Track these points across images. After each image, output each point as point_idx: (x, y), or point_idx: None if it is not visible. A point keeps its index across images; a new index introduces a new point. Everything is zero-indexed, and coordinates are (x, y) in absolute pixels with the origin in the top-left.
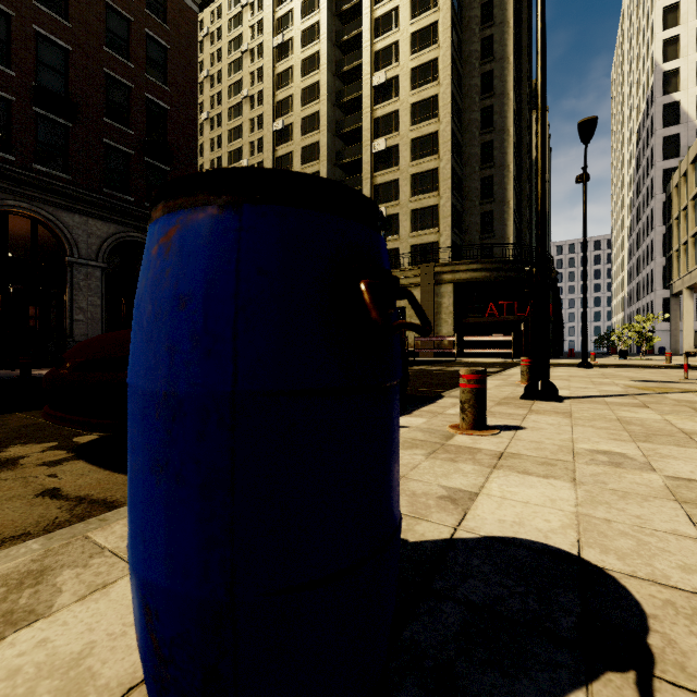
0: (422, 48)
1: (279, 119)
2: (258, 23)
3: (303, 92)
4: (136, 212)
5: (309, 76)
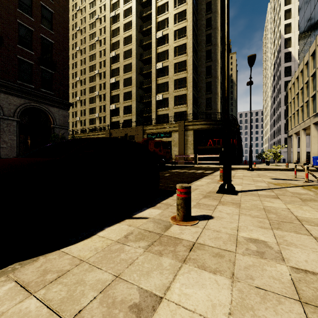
0: (179, 21)
1: (113, 51)
2: (103, 6)
3: (124, 39)
4: (35, 93)
5: (127, 32)
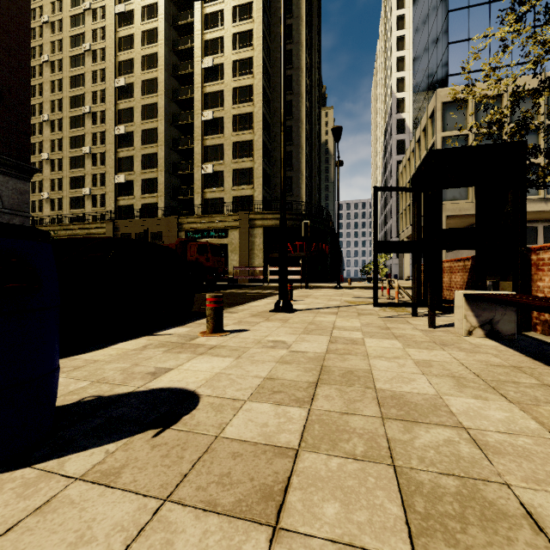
0: (241, 47)
1: (120, 77)
2: None
3: (143, 58)
4: None
5: (149, 47)
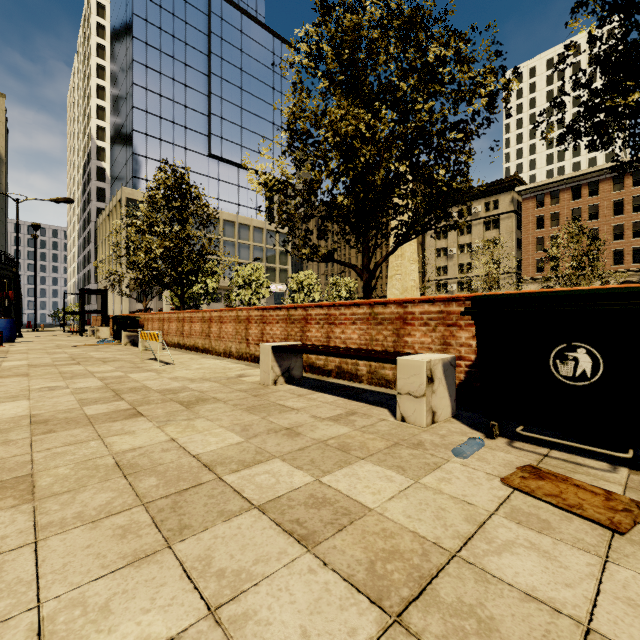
0: None
1: None
2: None
3: None
4: None
5: None
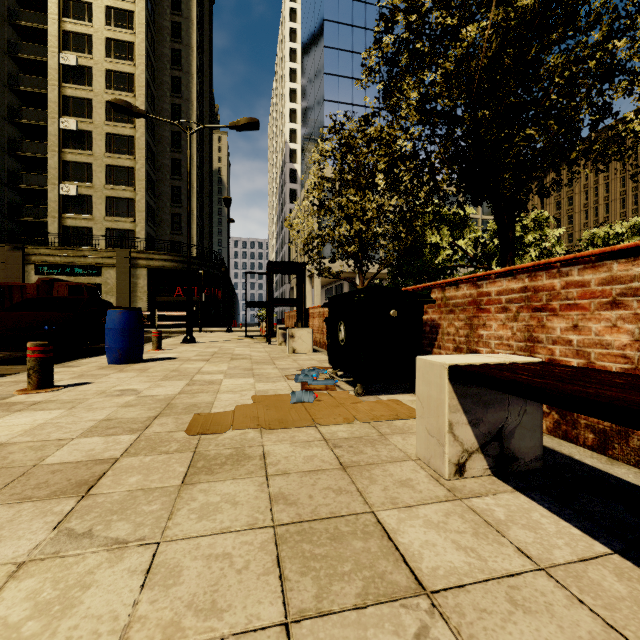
0: (118, 56)
1: None
2: None
3: None
4: None
5: None
